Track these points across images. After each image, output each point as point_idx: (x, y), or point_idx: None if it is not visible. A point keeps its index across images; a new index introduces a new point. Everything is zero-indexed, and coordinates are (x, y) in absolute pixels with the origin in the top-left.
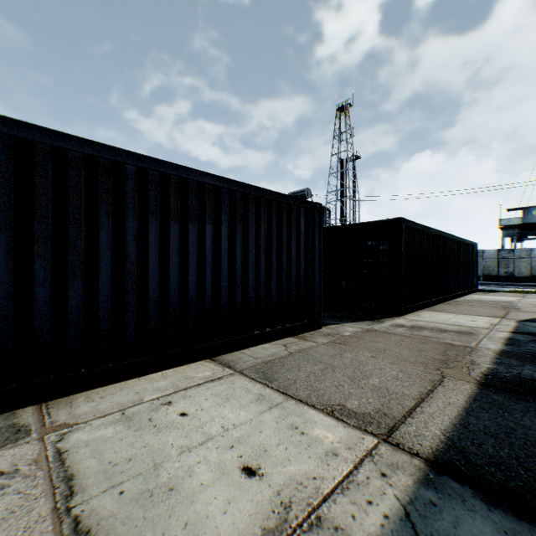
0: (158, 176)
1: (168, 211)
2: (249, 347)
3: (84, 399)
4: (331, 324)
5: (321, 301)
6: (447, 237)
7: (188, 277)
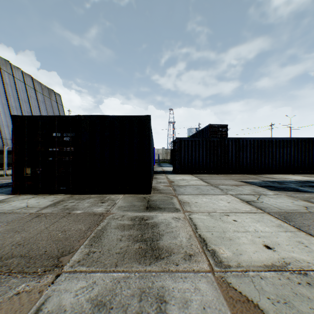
0: (278, 140)
1: (279, 146)
2: (298, 174)
3: (269, 175)
4: None
5: None
6: None
7: (283, 158)
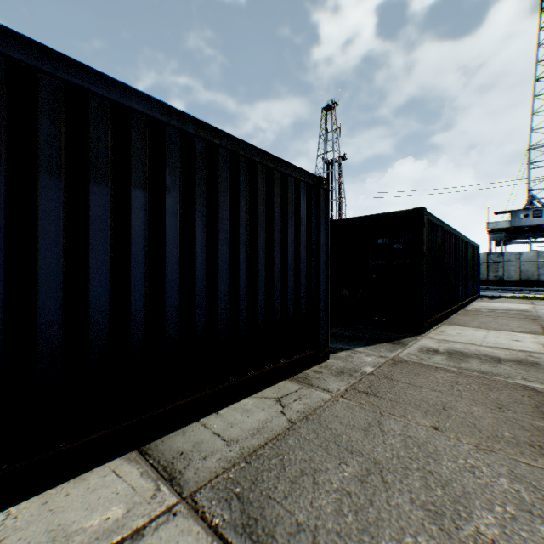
0: (4, 66)
1: (34, 149)
2: (218, 408)
3: None
4: (339, 350)
5: (328, 319)
6: (458, 236)
7: (89, 292)
